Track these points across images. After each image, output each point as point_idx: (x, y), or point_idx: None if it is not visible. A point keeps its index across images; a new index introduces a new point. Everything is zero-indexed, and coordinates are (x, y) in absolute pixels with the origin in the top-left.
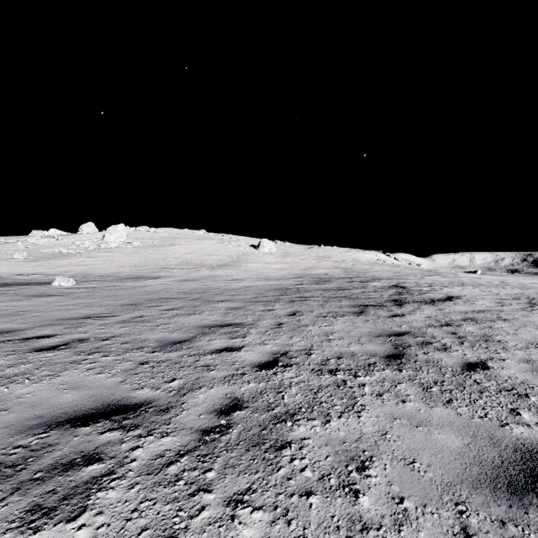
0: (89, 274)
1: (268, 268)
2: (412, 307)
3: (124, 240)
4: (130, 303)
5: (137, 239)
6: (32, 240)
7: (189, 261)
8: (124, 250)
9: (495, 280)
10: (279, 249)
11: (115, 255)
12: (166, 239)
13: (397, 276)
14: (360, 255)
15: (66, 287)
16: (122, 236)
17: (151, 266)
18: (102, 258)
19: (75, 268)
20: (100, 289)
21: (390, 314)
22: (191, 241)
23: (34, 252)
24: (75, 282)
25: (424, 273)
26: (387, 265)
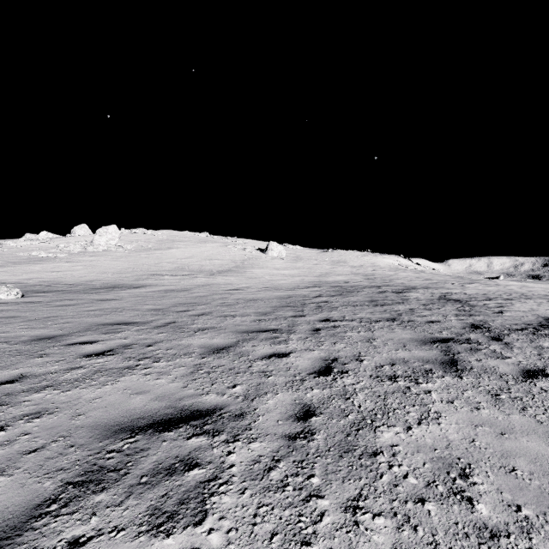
0: (57, 282)
1: (277, 274)
2: (525, 344)
3: (116, 243)
4: (51, 334)
5: (131, 241)
6: (12, 243)
7: (186, 266)
8: (113, 253)
9: (548, 289)
10: (289, 253)
11: (101, 260)
12: (163, 242)
13: (432, 285)
14: (378, 259)
15: (2, 302)
16: (113, 238)
17: (139, 273)
18: (84, 263)
19: (45, 275)
20: (44, 305)
21: (516, 369)
22: (191, 244)
23: (7, 256)
24: (20, 294)
25: (460, 280)
26: (410, 270)
